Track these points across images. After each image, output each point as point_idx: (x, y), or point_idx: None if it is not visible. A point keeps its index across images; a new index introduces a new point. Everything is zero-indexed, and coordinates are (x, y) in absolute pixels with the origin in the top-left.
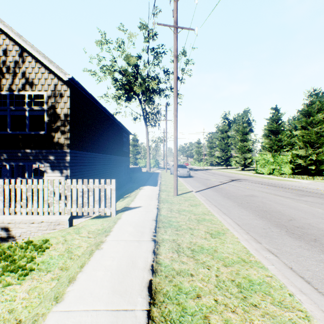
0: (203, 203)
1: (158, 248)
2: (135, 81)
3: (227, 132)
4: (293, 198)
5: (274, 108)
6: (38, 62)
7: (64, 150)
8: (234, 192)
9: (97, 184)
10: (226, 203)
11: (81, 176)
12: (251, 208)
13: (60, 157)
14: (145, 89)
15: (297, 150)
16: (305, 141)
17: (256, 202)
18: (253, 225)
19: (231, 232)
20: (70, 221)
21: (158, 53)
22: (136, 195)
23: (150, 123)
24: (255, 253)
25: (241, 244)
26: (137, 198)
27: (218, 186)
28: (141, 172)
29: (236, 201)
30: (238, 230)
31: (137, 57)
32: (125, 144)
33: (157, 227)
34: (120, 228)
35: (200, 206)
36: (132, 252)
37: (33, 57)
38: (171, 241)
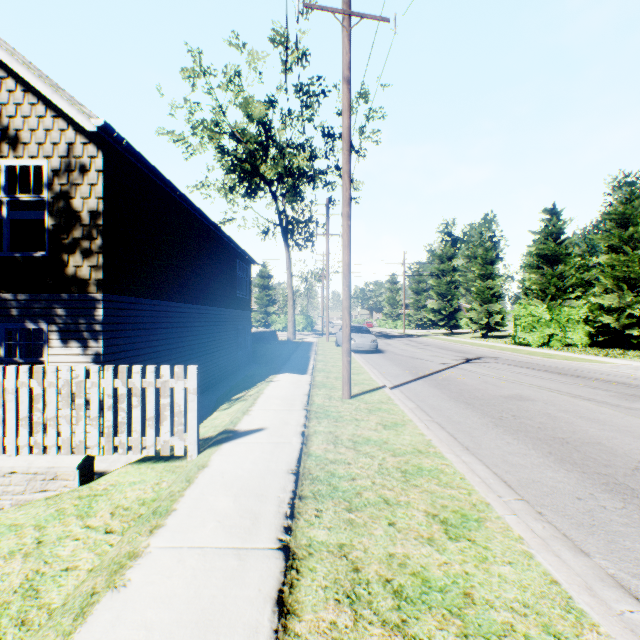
0: (413, 420)
1: (295, 583)
2: (264, 154)
3: (451, 260)
4: (616, 405)
5: (550, 210)
6: (29, 90)
7: (90, 293)
8: (477, 388)
9: (152, 377)
10: (465, 417)
11: (134, 353)
12: (529, 433)
13: (81, 310)
14: (283, 170)
15: (602, 296)
16: (618, 277)
17: (534, 415)
18: (547, 487)
19: (498, 517)
20: (85, 471)
21: (310, 96)
22: (258, 397)
23: (295, 242)
24: (592, 607)
25: (538, 567)
26: (258, 406)
27: (441, 374)
28: (276, 342)
29: (487, 412)
30: (511, 502)
31: (267, 103)
32: (242, 283)
33: (298, 497)
34: (199, 501)
35: (405, 429)
36: (214, 604)
37: (17, 81)
38: (335, 554)
